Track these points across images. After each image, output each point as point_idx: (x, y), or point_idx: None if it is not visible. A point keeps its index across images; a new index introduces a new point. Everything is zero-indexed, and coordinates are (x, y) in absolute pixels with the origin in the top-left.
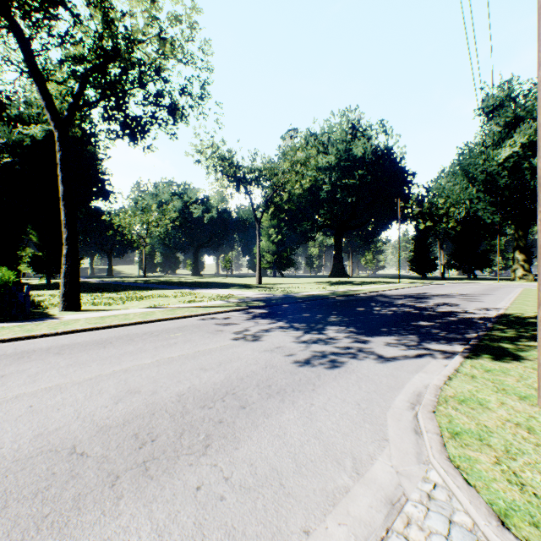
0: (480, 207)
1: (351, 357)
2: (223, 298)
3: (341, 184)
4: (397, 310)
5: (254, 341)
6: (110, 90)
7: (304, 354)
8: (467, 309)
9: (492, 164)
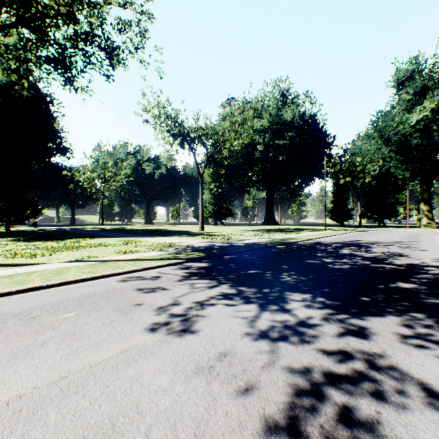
0: (392, 165)
1: (373, 395)
2: (163, 247)
3: (274, 144)
4: (352, 263)
5: (182, 333)
6: (23, 8)
7: (275, 385)
8: (426, 261)
9: (404, 127)
